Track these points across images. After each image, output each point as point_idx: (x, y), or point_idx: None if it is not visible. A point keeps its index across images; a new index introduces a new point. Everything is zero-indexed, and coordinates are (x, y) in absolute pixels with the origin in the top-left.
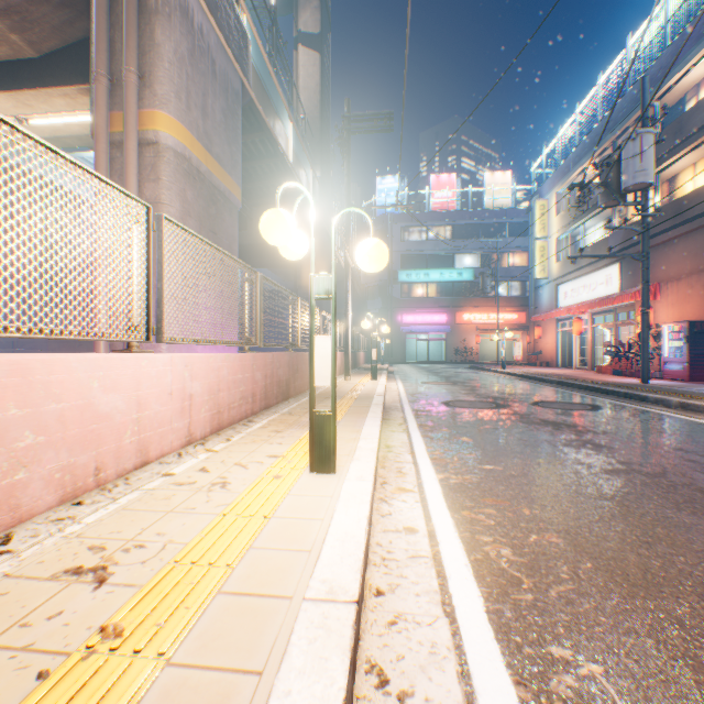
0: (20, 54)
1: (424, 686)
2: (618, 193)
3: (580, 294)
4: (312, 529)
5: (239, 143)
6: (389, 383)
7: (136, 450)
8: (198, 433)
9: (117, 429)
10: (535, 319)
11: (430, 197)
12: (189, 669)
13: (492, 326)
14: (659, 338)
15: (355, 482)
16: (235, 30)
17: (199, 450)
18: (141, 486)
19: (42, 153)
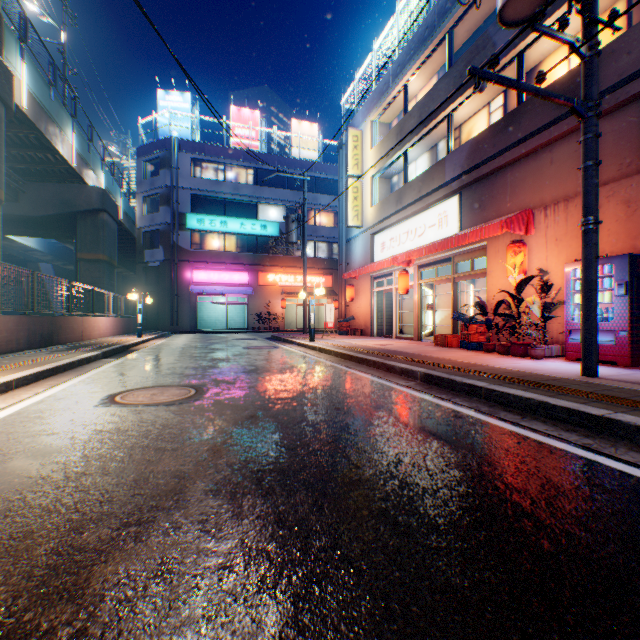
0: None
1: None
2: None
3: (403, 242)
4: None
5: None
6: None
7: None
8: None
9: None
10: (349, 276)
11: (230, 132)
12: None
13: (299, 289)
14: (548, 291)
15: None
16: None
17: None
18: None
19: None
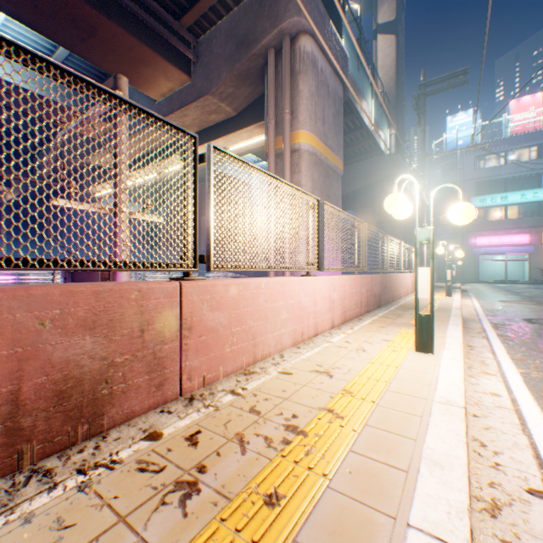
0: (228, 116)
1: (508, 453)
2: None
3: None
4: (427, 377)
5: (341, 132)
6: (463, 300)
7: (313, 327)
8: (335, 323)
9: (307, 315)
10: None
11: (508, 122)
12: (387, 408)
13: None
14: None
15: (449, 360)
16: (339, 57)
17: (338, 332)
18: (319, 345)
19: (288, 189)
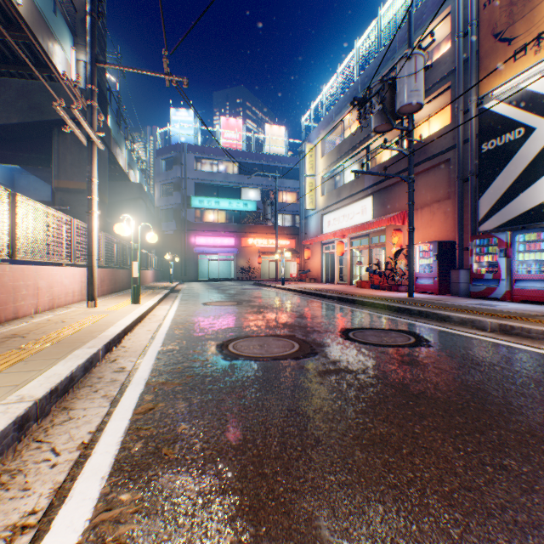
0: None
1: None
2: (391, 117)
3: (341, 222)
4: None
5: None
6: (162, 306)
7: None
8: None
9: None
10: (306, 243)
11: (221, 136)
12: None
13: (271, 249)
14: None
15: None
16: None
17: None
18: None
19: None
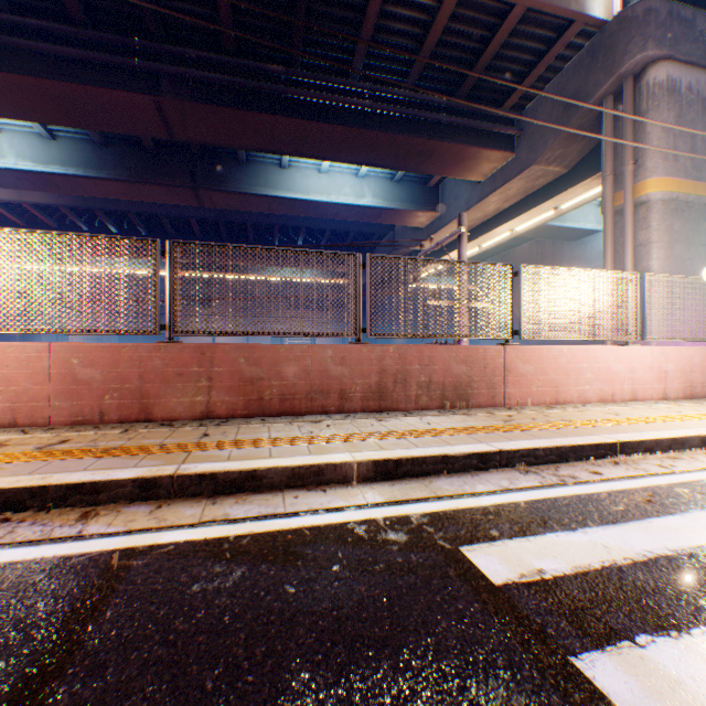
0: (557, 175)
1: None
2: None
3: None
4: None
5: None
6: None
7: (628, 392)
8: (669, 395)
9: (619, 380)
10: None
11: None
12: (641, 425)
13: None
14: None
15: None
16: None
17: (668, 403)
18: (630, 406)
19: (591, 274)
